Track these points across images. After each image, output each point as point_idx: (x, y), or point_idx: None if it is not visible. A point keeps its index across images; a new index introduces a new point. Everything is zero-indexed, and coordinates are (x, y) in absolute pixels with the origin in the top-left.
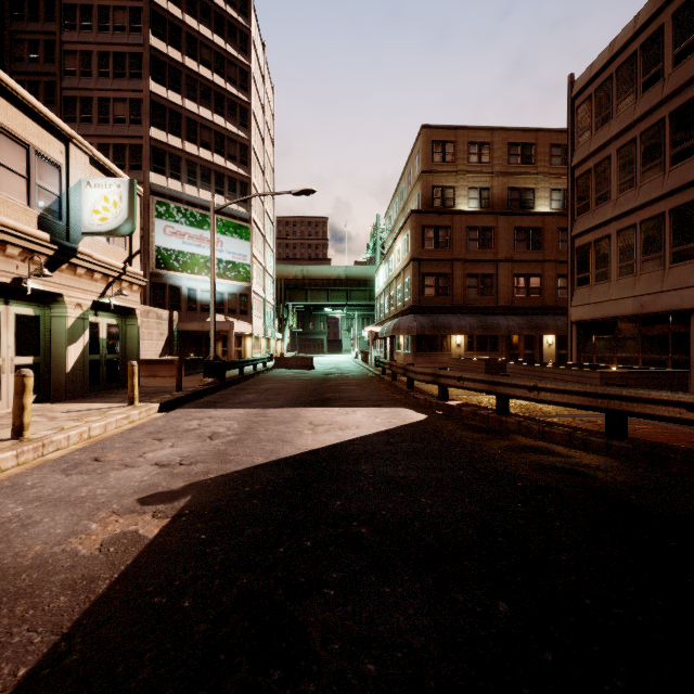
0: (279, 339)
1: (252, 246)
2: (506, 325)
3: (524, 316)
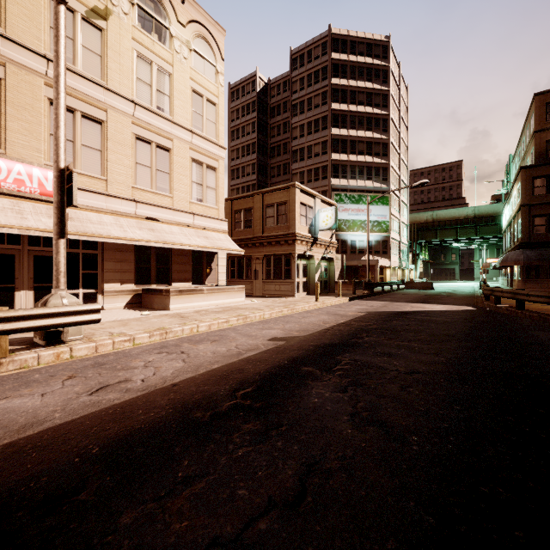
0: (412, 269)
1: (390, 208)
2: None
3: None
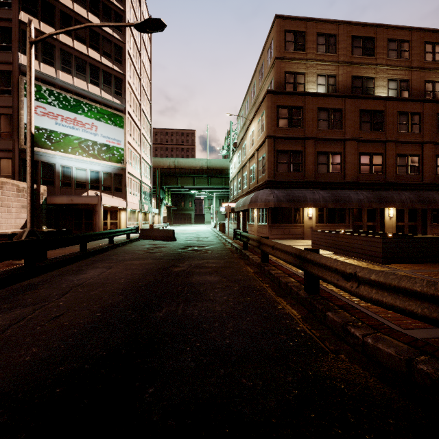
0: (156, 214)
1: (125, 133)
2: (357, 199)
3: (370, 190)
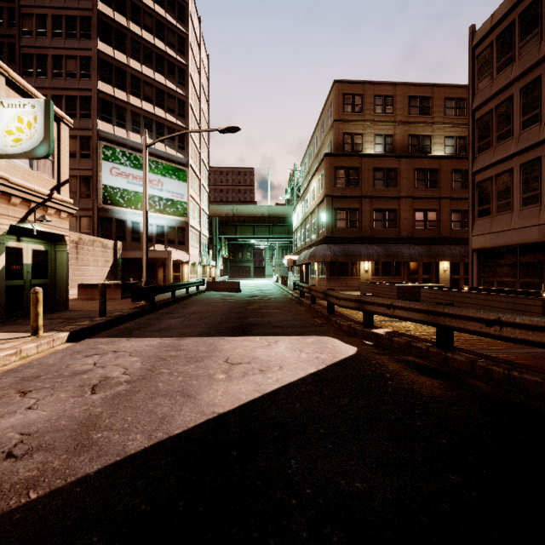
0: (213, 266)
1: (188, 187)
2: (409, 253)
3: (423, 245)
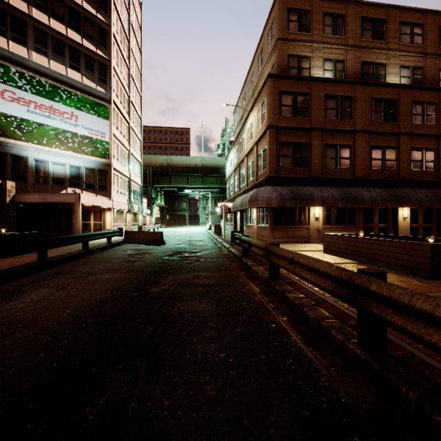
0: (148, 214)
1: (110, 125)
2: (370, 197)
3: (383, 188)
